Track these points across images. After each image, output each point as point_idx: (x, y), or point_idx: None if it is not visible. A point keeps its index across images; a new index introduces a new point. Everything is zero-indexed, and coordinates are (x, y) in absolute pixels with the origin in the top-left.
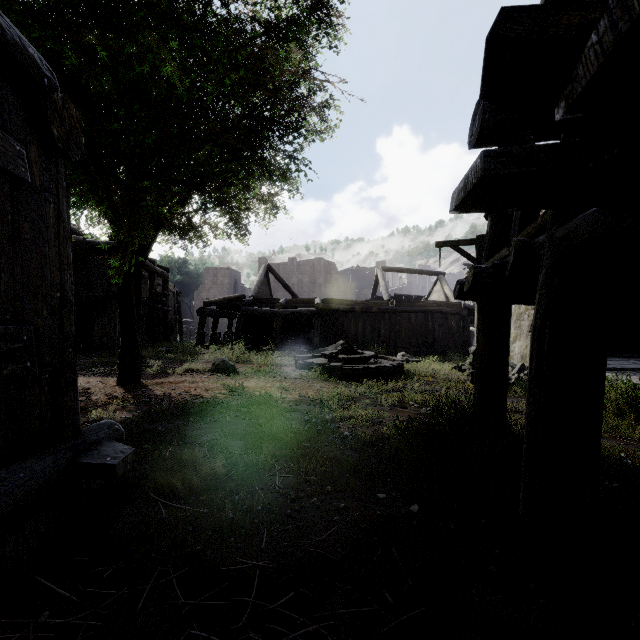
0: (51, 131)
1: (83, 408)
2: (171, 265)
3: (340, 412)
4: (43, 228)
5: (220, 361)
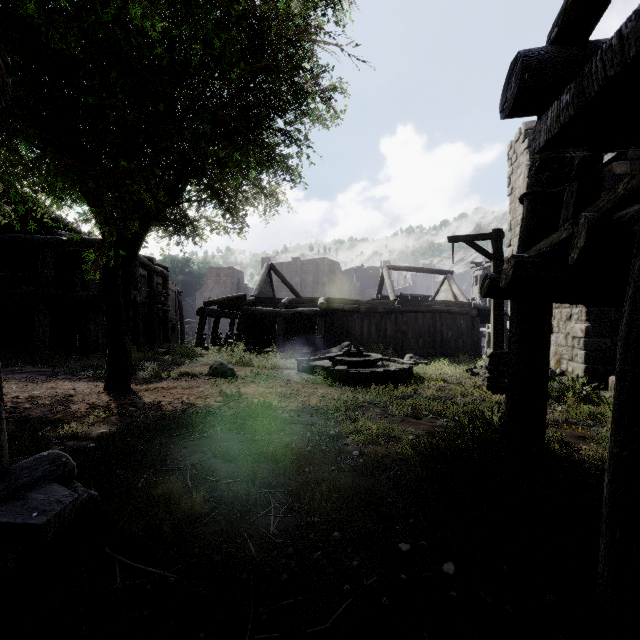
0: None
1: (57, 420)
2: (174, 265)
3: (347, 425)
4: None
5: (218, 364)
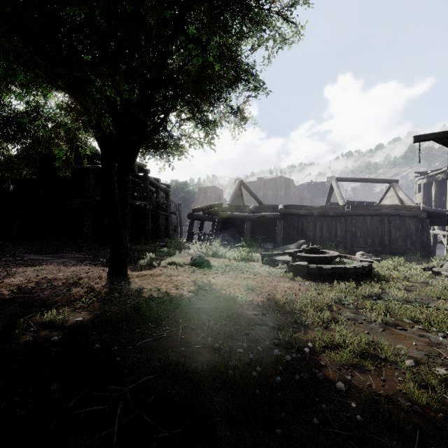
0: None
1: (50, 304)
2: (177, 186)
3: (320, 335)
4: None
5: (197, 256)
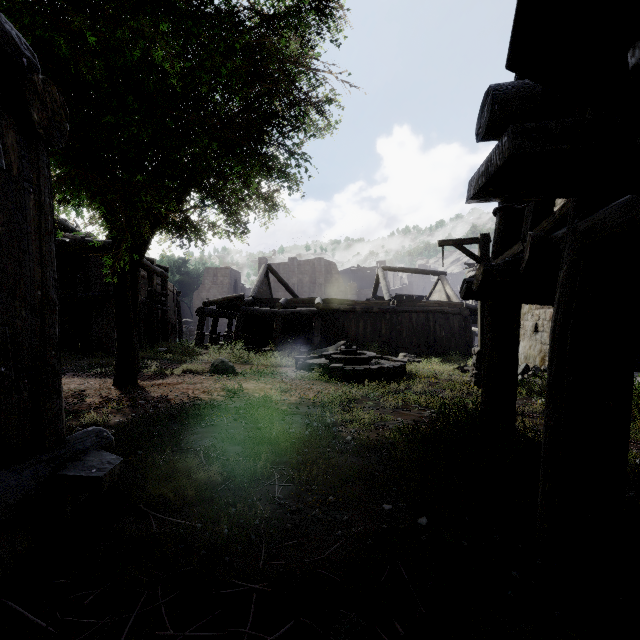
0: (30, 115)
1: (76, 411)
2: (171, 265)
3: (342, 415)
4: (22, 220)
5: (219, 362)
